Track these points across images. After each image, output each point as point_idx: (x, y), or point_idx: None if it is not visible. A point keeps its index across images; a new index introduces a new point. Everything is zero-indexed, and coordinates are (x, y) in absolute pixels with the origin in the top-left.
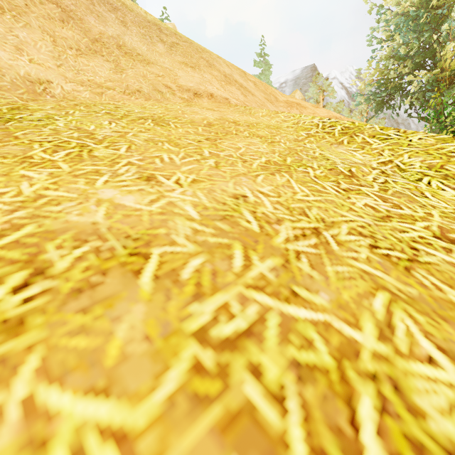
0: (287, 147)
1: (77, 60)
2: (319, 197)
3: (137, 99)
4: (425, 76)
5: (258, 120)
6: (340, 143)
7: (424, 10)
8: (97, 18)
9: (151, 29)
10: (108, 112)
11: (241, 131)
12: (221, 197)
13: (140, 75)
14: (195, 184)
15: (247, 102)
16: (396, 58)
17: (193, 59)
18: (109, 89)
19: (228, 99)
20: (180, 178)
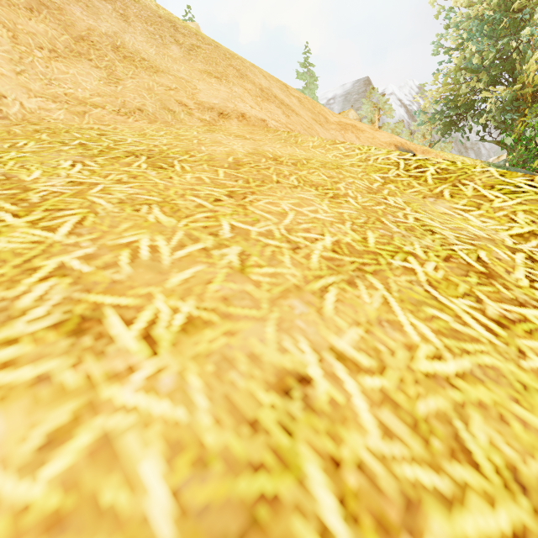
0: (361, 206)
1: (50, 64)
2: (466, 361)
3: (137, 122)
4: (504, 92)
5: (308, 154)
6: (438, 196)
7: (503, 13)
8: (86, 9)
9: (163, 26)
10: (83, 143)
11: (285, 175)
12: (247, 390)
13: (144, 87)
14: (190, 337)
15: (290, 124)
16: (467, 71)
17: (218, 67)
18: (96, 106)
19: (265, 120)
20: (157, 317)
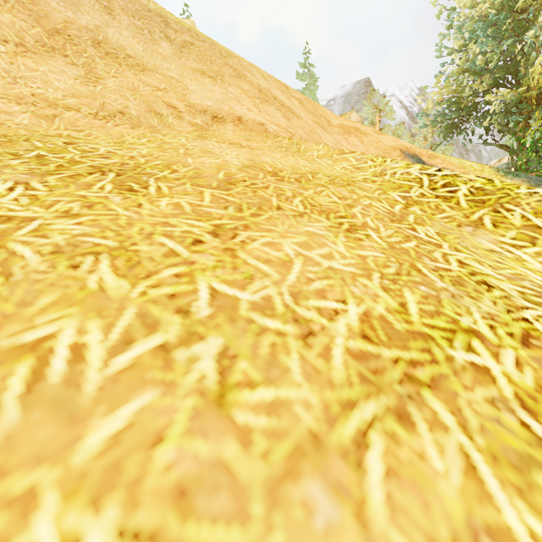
0: (387, 244)
1: (16, 60)
2: None
3: (117, 127)
4: (508, 95)
5: (313, 165)
6: (477, 225)
7: (507, 13)
8: None
9: (153, 21)
10: (41, 155)
11: (287, 196)
12: None
13: (127, 87)
14: None
15: (291, 127)
16: (471, 72)
17: (213, 65)
18: (70, 109)
19: (264, 124)
20: None
